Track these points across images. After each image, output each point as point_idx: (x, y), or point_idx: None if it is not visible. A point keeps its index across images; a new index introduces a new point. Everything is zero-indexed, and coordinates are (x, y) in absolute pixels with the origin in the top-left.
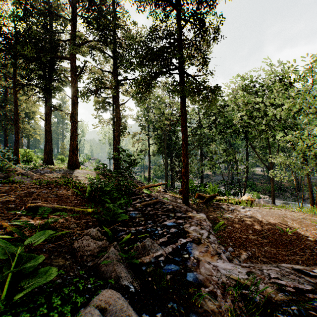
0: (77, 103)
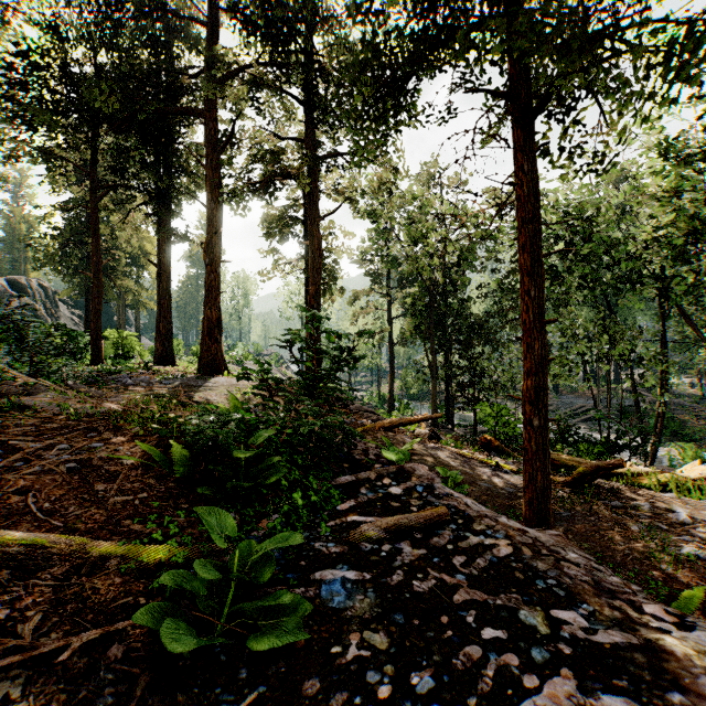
0: (220, 217)
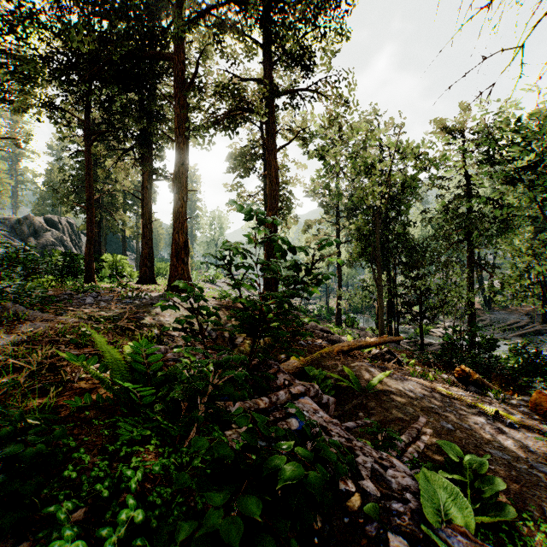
0: (186, 150)
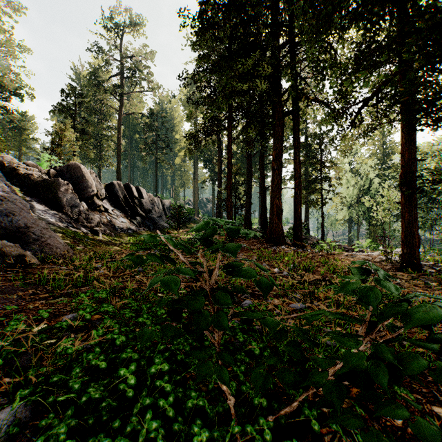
0: None
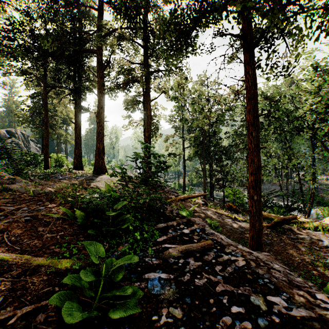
0: (103, 100)
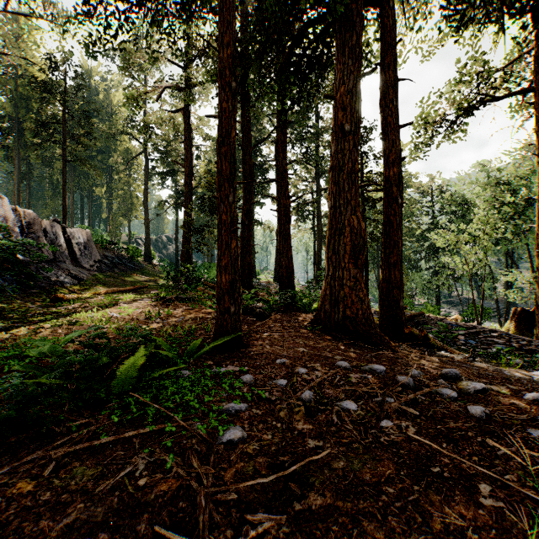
0: None
